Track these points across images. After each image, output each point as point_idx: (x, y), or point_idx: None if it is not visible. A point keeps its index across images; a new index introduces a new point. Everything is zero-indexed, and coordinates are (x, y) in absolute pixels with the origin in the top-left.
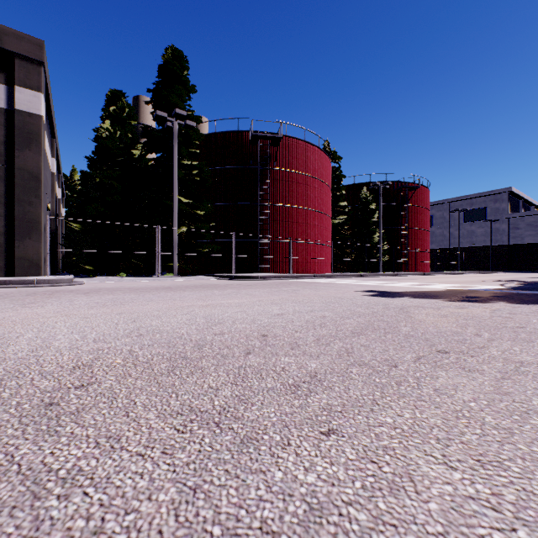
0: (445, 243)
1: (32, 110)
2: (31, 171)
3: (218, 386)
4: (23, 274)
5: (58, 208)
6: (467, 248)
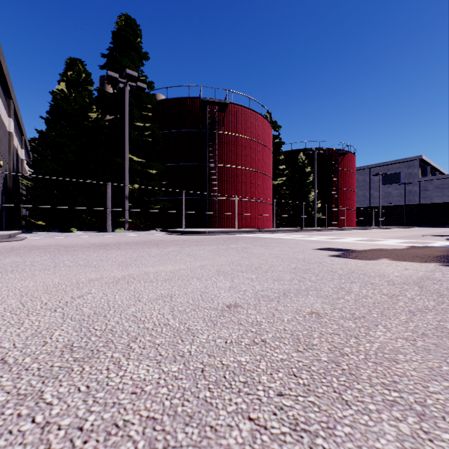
0: (366, 202)
1: None
2: None
3: None
4: None
5: (21, 168)
6: (385, 207)
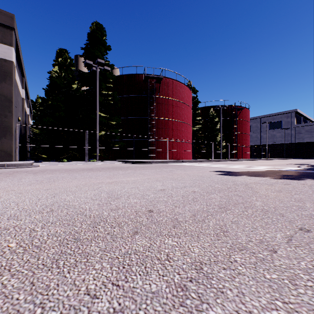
0: (258, 142)
1: (6, 58)
2: (6, 96)
3: (96, 289)
4: (1, 160)
5: (27, 120)
6: (271, 144)
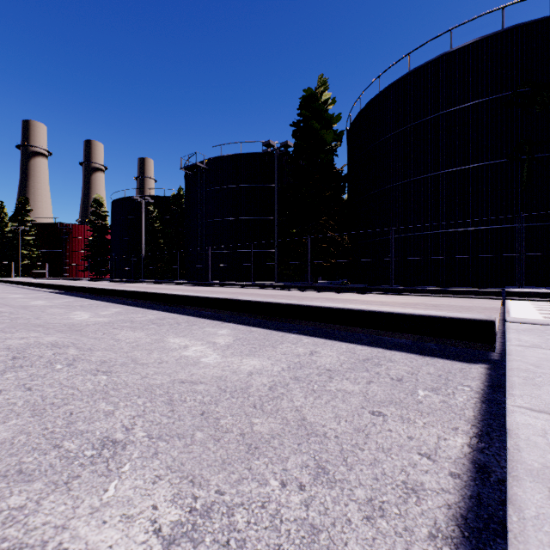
0: None
1: None
2: None
3: None
4: None
5: None
6: None
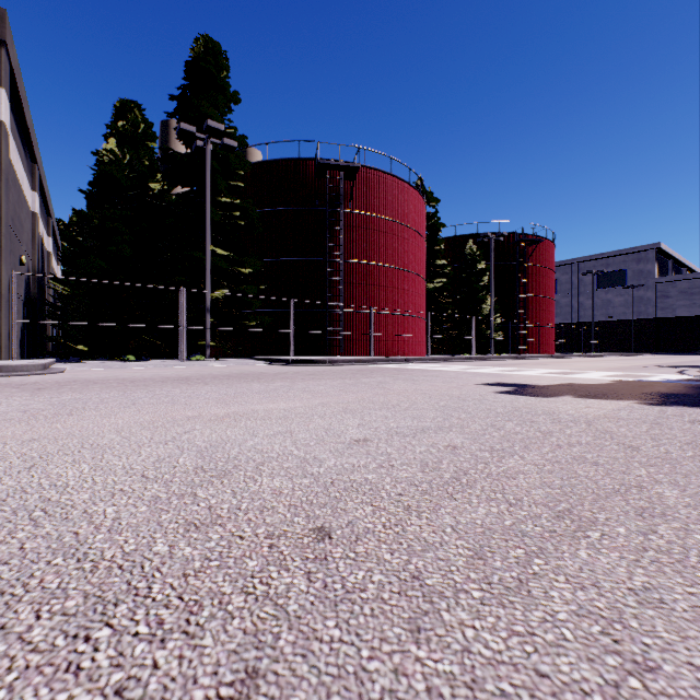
0: (573, 316)
1: None
2: None
3: None
4: None
5: (47, 265)
6: (602, 322)
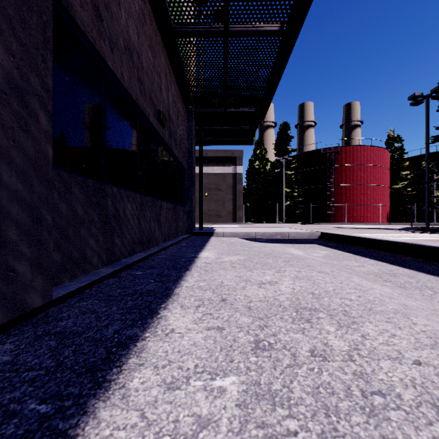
0: None
1: (240, 172)
2: (240, 190)
3: None
4: (238, 222)
5: None
6: None
